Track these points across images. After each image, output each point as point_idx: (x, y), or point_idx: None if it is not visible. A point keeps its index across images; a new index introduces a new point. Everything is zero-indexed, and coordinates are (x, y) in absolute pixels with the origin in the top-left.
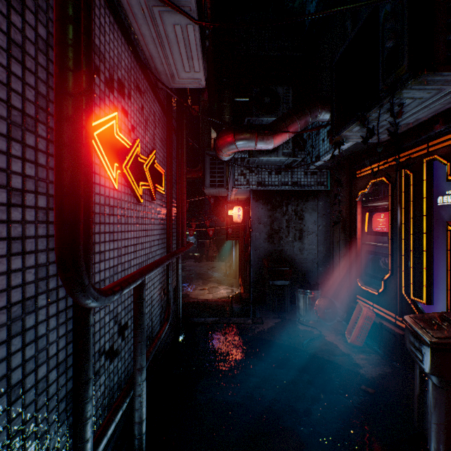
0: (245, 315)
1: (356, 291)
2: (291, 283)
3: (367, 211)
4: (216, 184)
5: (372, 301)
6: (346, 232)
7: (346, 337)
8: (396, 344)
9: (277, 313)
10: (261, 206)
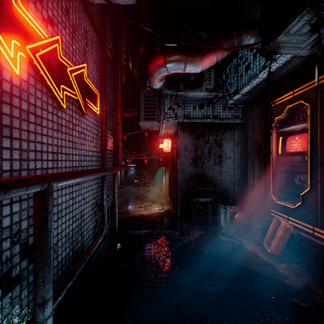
0: (173, 227)
1: (271, 206)
2: (212, 200)
3: (281, 135)
4: (149, 117)
5: (288, 215)
6: (261, 155)
7: (265, 246)
8: (317, 255)
9: (201, 225)
10: (187, 136)
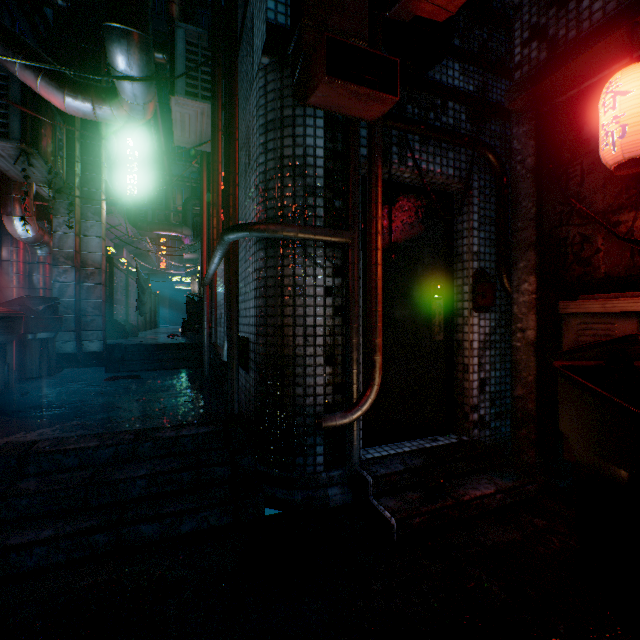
0: None
1: None
2: None
3: None
4: None
5: None
6: None
7: None
8: None
9: None
10: None
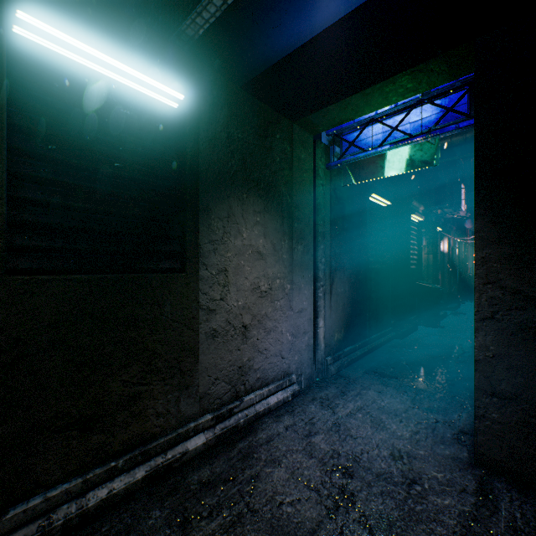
0: None
1: None
2: None
3: None
4: None
5: None
6: None
7: None
8: None
9: None
10: None
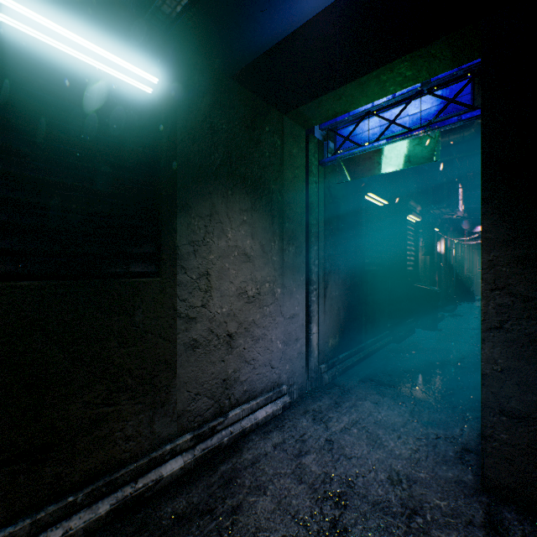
0: None
1: None
2: None
3: None
4: None
5: None
6: None
7: None
8: None
9: None
10: None
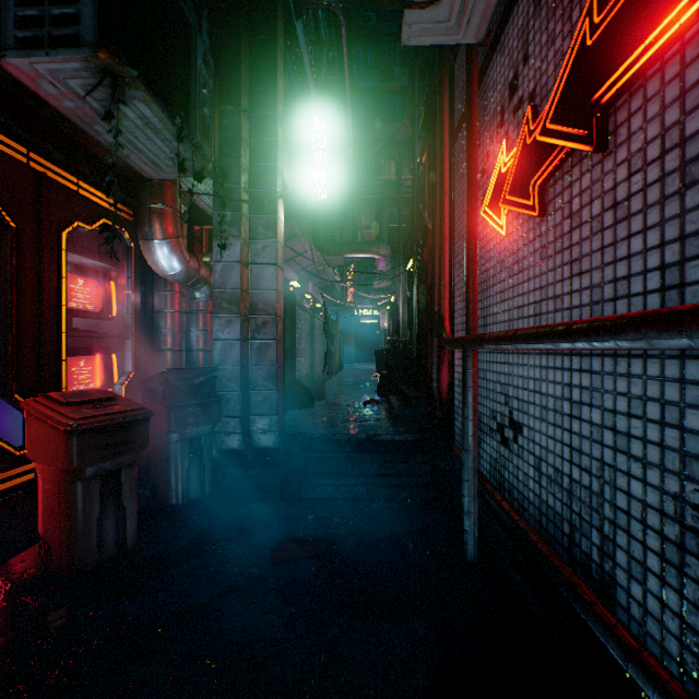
0: None
1: None
2: None
3: None
4: None
5: None
6: None
7: None
8: None
9: None
10: None
